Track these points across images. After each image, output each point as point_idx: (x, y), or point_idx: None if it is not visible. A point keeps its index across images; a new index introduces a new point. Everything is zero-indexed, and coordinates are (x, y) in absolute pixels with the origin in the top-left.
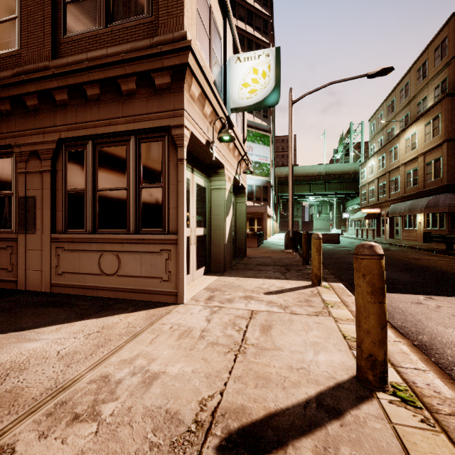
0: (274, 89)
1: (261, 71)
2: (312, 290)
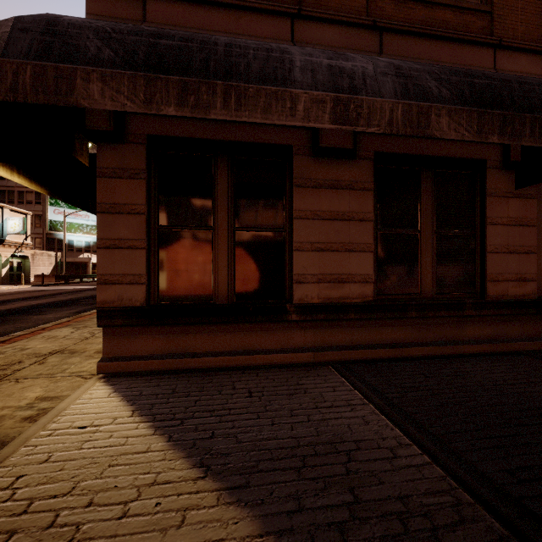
0: (23, 230)
1: (18, 224)
2: (17, 286)
